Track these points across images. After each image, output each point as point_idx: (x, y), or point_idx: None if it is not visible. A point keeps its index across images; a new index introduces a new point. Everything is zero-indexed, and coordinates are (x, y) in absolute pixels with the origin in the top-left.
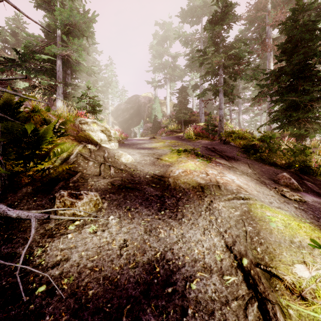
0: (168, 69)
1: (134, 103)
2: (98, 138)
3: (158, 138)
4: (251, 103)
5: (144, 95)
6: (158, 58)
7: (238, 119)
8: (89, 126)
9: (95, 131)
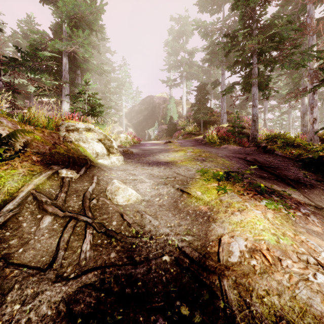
0: (184, 66)
1: (148, 104)
2: (92, 151)
3: (175, 142)
4: (276, 100)
5: (158, 95)
6: (173, 55)
7: (264, 119)
8: (80, 134)
9: (88, 141)
